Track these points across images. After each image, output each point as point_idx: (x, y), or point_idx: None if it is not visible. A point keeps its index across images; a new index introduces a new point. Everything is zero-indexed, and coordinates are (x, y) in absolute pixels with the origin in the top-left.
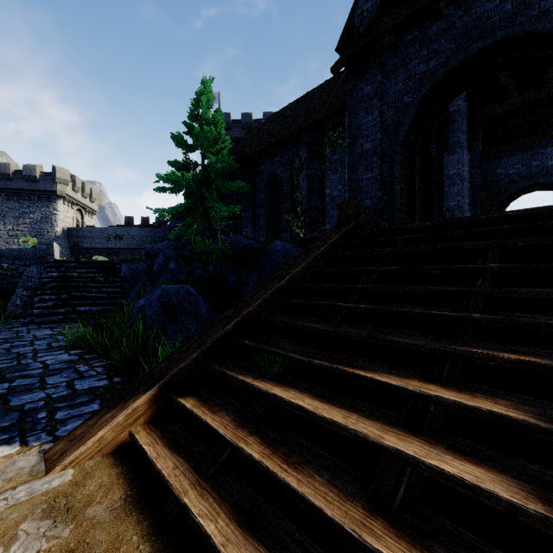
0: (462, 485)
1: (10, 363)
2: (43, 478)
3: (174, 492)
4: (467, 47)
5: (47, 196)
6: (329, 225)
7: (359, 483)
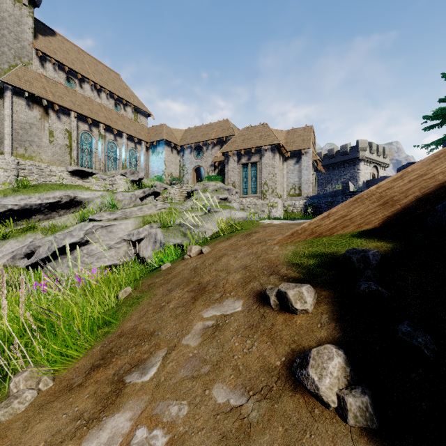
0: None
1: None
2: None
3: None
4: None
5: (353, 162)
6: None
7: None
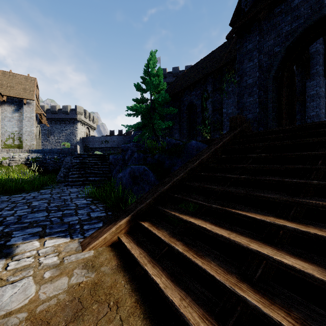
0: (294, 270)
1: (61, 203)
2: (81, 253)
3: (140, 264)
4: (320, 10)
5: (72, 121)
6: (225, 130)
7: (235, 267)
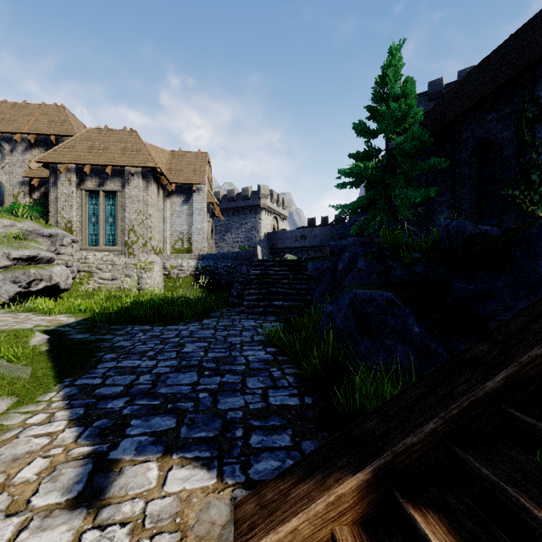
0: None
1: (224, 353)
2: None
3: None
4: None
5: (254, 209)
6: None
7: None
